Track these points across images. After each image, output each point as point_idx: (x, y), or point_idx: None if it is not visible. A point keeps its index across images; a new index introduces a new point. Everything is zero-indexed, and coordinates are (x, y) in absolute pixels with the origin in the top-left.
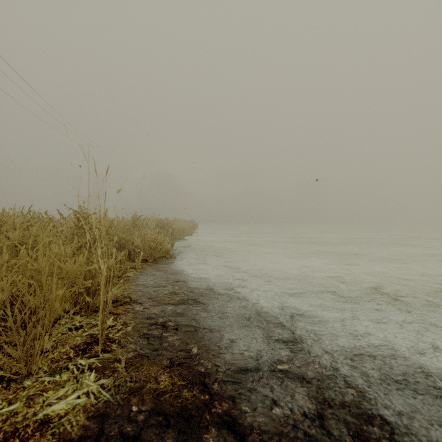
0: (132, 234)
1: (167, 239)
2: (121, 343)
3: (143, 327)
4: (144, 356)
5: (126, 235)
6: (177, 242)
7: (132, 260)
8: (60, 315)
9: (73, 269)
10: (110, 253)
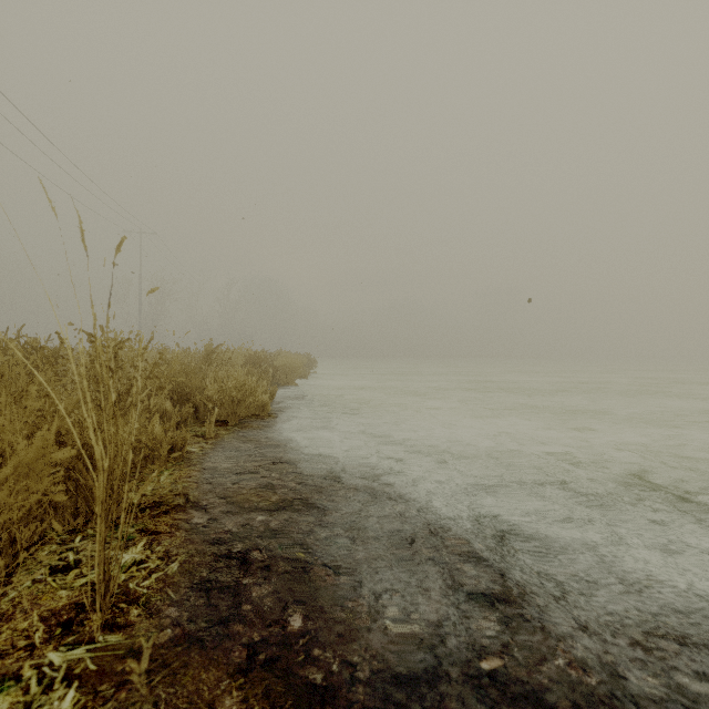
0: (203, 376)
1: (263, 386)
2: (151, 605)
3: (203, 562)
4: (194, 638)
5: (191, 378)
6: (281, 389)
7: (202, 421)
8: (43, 537)
9: (29, 458)
10: (160, 411)
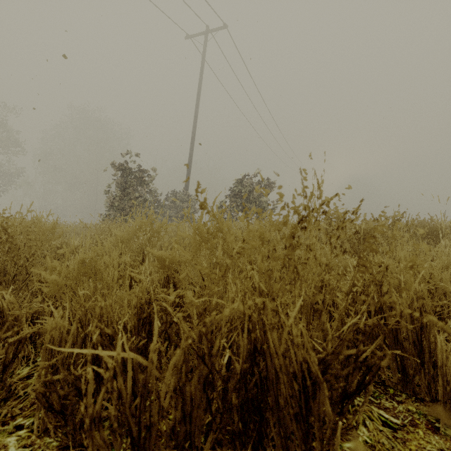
0: None
1: None
2: None
3: None
4: None
5: None
6: None
7: None
8: None
9: None
10: None
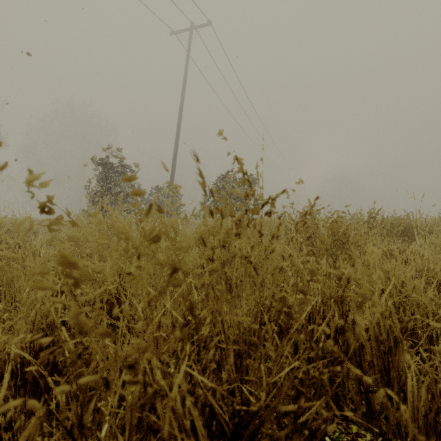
0: None
1: None
2: None
3: None
4: None
5: None
6: None
7: None
8: None
9: None
10: None
